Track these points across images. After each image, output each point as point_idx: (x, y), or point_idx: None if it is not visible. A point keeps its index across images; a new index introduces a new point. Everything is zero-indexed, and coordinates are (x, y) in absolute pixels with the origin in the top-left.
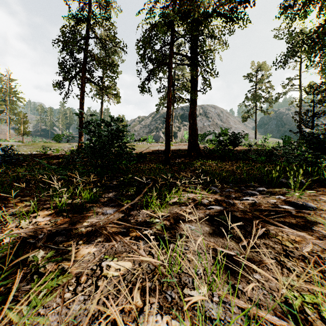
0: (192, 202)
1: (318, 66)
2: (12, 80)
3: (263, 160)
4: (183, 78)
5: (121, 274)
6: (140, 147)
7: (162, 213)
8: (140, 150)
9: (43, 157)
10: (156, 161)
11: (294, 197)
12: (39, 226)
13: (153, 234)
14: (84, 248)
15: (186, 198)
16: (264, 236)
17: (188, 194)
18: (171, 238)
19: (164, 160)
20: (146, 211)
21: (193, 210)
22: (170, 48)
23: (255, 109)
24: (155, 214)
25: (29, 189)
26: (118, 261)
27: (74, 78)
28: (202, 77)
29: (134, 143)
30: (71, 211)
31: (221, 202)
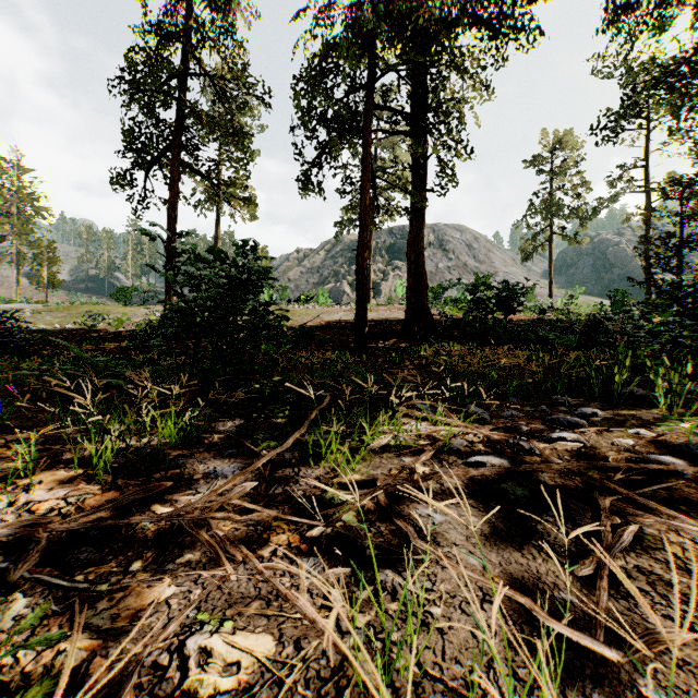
0: (427, 445)
1: (688, 139)
2: (26, 170)
3: (572, 342)
4: (396, 162)
5: (243, 685)
6: (301, 315)
7: (356, 476)
8: (301, 320)
9: (88, 337)
10: (336, 344)
11: (674, 432)
12: (29, 519)
13: (333, 538)
14: (142, 588)
15: (413, 437)
16: (631, 545)
17: (418, 426)
18: (384, 551)
19: (354, 343)
20: (317, 483)
21: (433, 466)
22: (368, 95)
23: (550, 233)
24: (337, 477)
25: (38, 412)
26: (237, 633)
27: (155, 162)
28: (439, 160)
29: (288, 307)
30: (125, 469)
31: (501, 447)
